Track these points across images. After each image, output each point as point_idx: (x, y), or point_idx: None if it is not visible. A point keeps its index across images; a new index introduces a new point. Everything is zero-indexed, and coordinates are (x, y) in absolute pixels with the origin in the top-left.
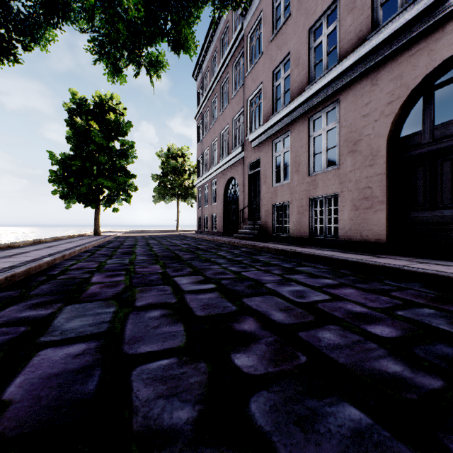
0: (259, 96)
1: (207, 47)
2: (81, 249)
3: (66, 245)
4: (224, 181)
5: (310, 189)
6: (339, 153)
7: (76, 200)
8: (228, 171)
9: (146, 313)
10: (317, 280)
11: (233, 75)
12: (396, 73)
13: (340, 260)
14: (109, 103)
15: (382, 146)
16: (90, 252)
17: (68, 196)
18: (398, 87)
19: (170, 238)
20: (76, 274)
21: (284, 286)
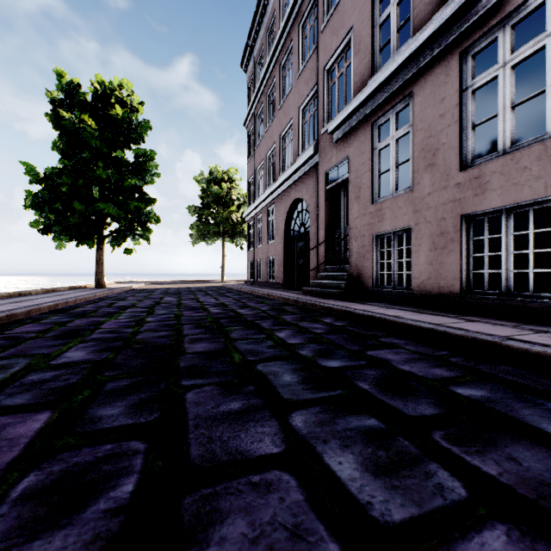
0: (345, 56)
1: (261, 15)
2: None
3: None
4: (285, 207)
5: (465, 196)
6: None
7: (67, 236)
8: (292, 190)
9: None
10: None
11: (299, 41)
12: None
13: None
14: (114, 92)
15: None
16: (3, 328)
17: (52, 229)
18: None
19: (203, 293)
20: None
21: None
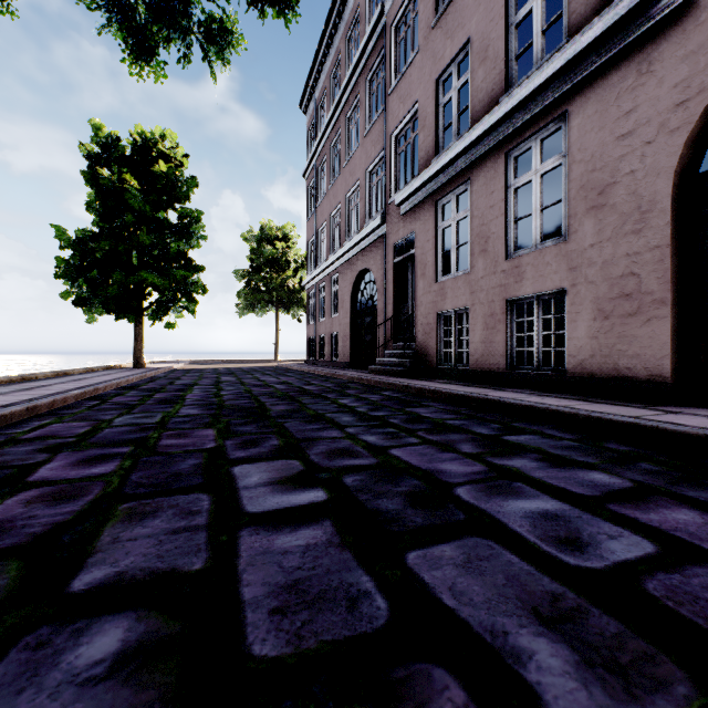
0: (412, 126)
1: (324, 55)
2: (85, 393)
3: (62, 386)
4: (351, 277)
5: (508, 283)
6: (568, 212)
7: (103, 309)
8: (359, 260)
9: (69, 644)
10: (574, 475)
11: (366, 96)
12: (694, 44)
13: (592, 419)
14: (158, 145)
15: (663, 192)
16: (100, 399)
17: (87, 301)
18: (701, 70)
19: (261, 373)
20: (18, 454)
21: (503, 495)
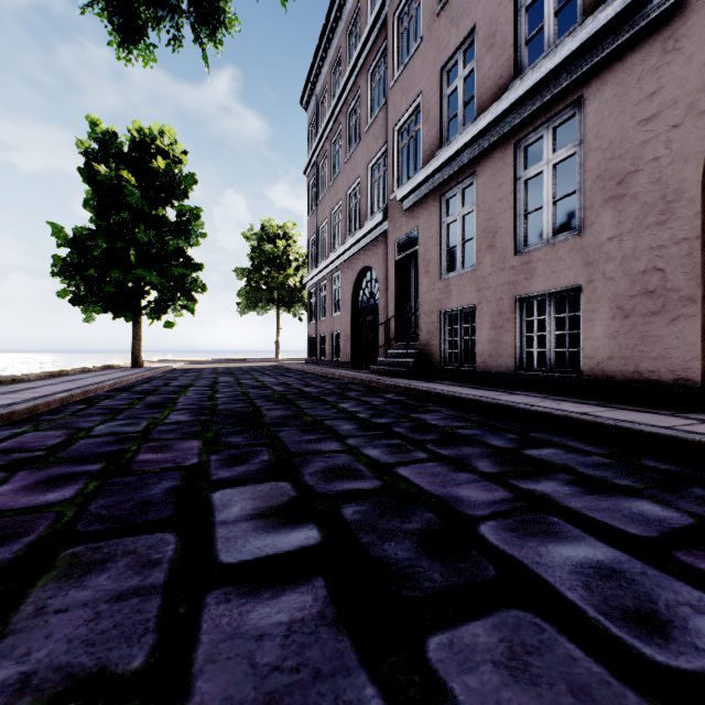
0: (415, 119)
1: (325, 50)
2: (72, 396)
3: (50, 388)
4: (352, 275)
5: (518, 280)
6: (583, 204)
7: (100, 307)
8: (360, 257)
9: None
10: (619, 505)
11: (368, 90)
12: None
13: (620, 430)
14: (156, 142)
15: (691, 180)
16: (88, 402)
17: (84, 300)
18: None
19: (260, 373)
20: None
21: (538, 537)
